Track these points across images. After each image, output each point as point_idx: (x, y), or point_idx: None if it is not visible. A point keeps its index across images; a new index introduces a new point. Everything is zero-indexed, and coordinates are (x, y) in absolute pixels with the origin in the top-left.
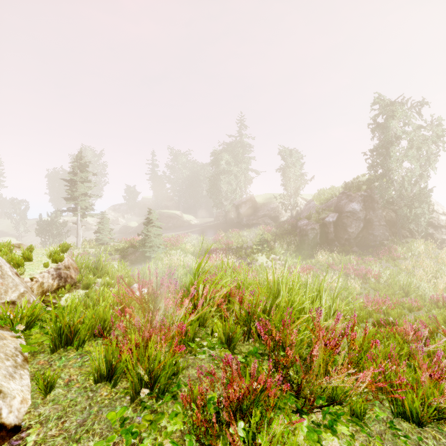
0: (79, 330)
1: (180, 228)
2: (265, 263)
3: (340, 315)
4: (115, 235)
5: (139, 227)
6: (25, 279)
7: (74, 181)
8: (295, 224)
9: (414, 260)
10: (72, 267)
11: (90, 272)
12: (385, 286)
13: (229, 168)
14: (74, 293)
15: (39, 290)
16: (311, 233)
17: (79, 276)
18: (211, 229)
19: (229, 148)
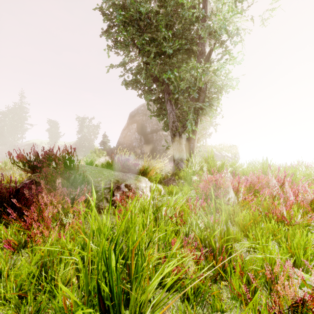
0: None
1: None
2: None
3: None
4: None
5: None
6: None
7: None
8: None
9: None
10: None
11: None
12: None
13: (12, 123)
14: None
15: None
16: None
17: None
18: None
19: (12, 109)
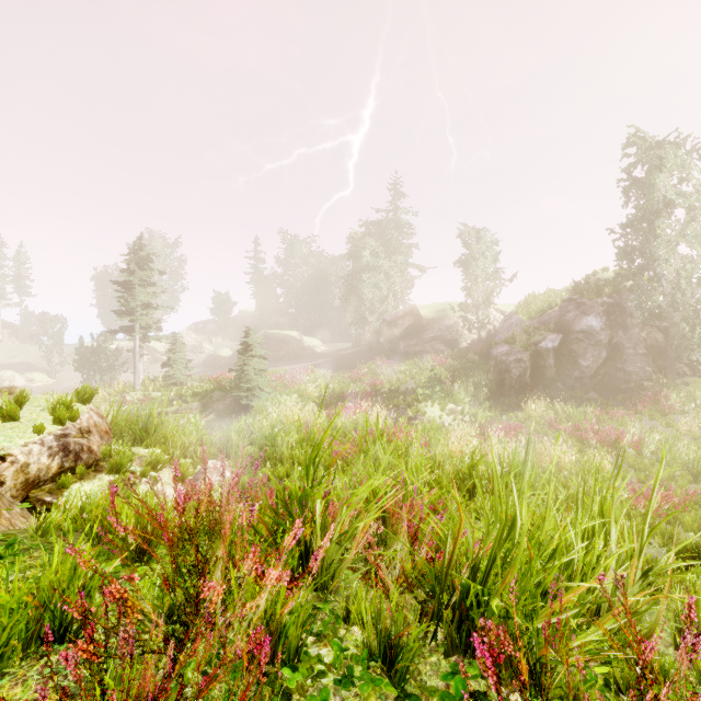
0: None
1: (298, 358)
2: (437, 419)
3: None
4: (197, 370)
5: (234, 357)
6: None
7: (130, 284)
8: (485, 353)
9: None
10: (96, 430)
11: (134, 436)
12: (654, 463)
13: (377, 263)
14: (92, 482)
15: (18, 478)
16: (516, 368)
17: (104, 448)
18: (347, 361)
19: (377, 231)
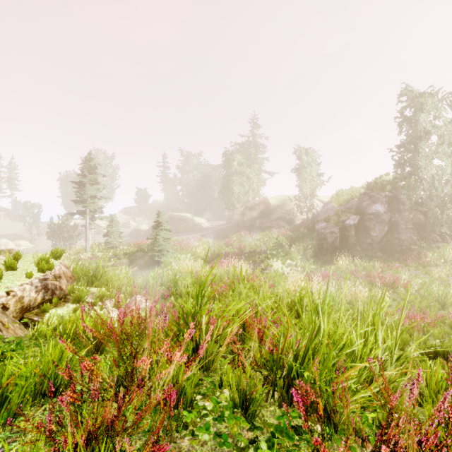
0: (9, 396)
1: (191, 231)
2: (280, 269)
3: (448, 392)
4: (126, 239)
5: (150, 230)
6: None
7: (83, 183)
8: (311, 227)
9: (447, 268)
10: (64, 276)
11: (88, 280)
12: (417, 297)
13: (241, 170)
14: (62, 308)
15: (17, 306)
16: (330, 237)
17: (70, 287)
18: (223, 232)
19: (241, 149)
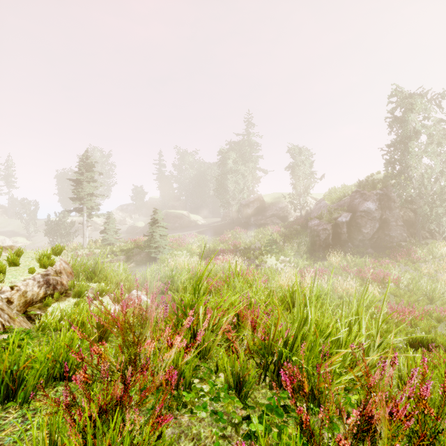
0: (25, 378)
1: (186, 228)
2: (274, 265)
3: (415, 369)
4: (122, 235)
5: (146, 227)
6: (4, 287)
7: (80, 181)
8: (304, 224)
9: (436, 264)
10: (64, 272)
11: (87, 276)
12: (406, 292)
13: (236, 168)
14: (64, 302)
15: (21, 300)
16: (323, 234)
17: (70, 282)
18: (218, 229)
19: (236, 147)
